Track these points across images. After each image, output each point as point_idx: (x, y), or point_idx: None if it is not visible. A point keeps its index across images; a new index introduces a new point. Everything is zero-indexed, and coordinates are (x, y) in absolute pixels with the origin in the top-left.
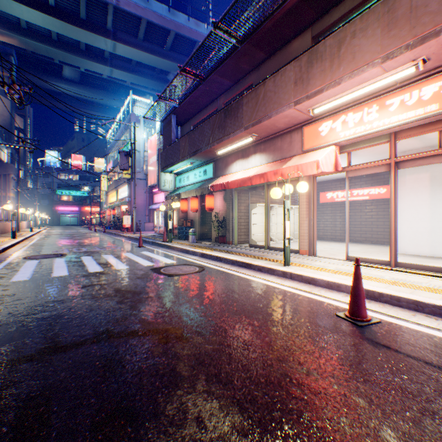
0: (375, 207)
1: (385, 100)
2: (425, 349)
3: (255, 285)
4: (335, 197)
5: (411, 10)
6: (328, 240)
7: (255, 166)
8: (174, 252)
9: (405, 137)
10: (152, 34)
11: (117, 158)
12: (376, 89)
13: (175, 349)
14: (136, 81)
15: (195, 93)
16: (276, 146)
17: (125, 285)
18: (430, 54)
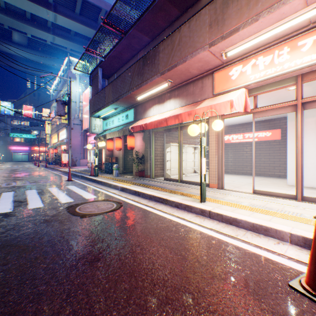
0: (262, 147)
1: (296, 41)
2: None
3: (175, 228)
4: (231, 139)
5: None
6: (225, 173)
7: (170, 110)
8: (98, 186)
9: (311, 79)
10: (87, 10)
11: None
12: (289, 30)
13: None
14: (74, 48)
15: (117, 47)
16: (189, 91)
17: (20, 235)
18: None
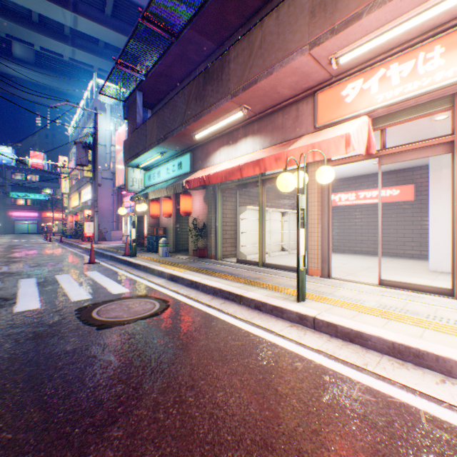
0: (386, 212)
1: (456, 35)
2: None
3: (256, 350)
4: (337, 201)
5: None
6: None
7: (245, 154)
8: (134, 272)
9: None
10: (123, 11)
11: None
12: (444, 16)
13: None
14: (104, 67)
15: (165, 59)
16: (276, 124)
17: None
18: None
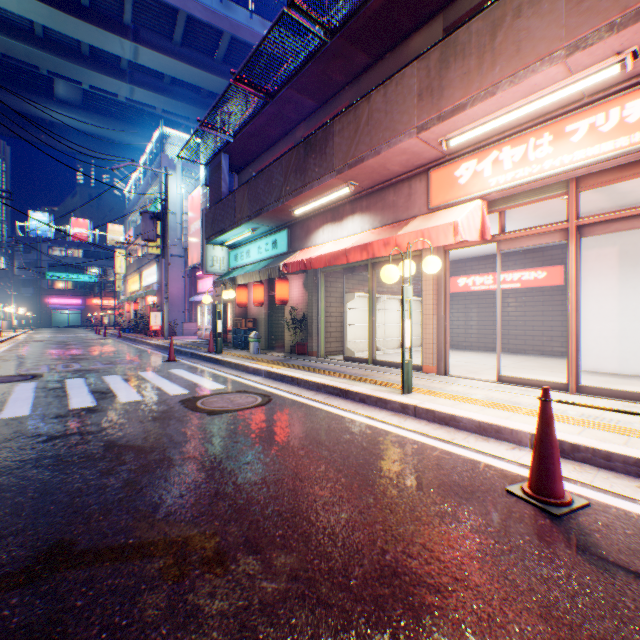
0: (530, 299)
1: (563, 125)
2: None
3: (357, 430)
4: (470, 285)
5: None
6: (460, 349)
7: (353, 234)
8: (224, 370)
9: (592, 185)
10: (196, 36)
11: (140, 224)
12: (549, 106)
13: (194, 599)
14: (171, 108)
15: (258, 119)
16: (387, 201)
17: (126, 434)
18: None
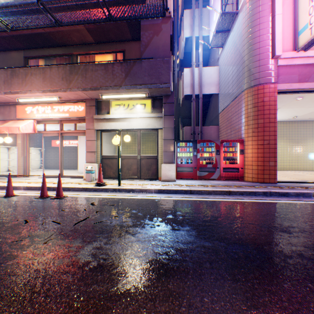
0: None
1: (53, 106)
2: (23, 198)
3: None
4: None
5: (51, 78)
6: (58, 169)
7: None
8: None
9: (65, 123)
10: None
11: None
12: (49, 100)
13: None
14: None
15: None
16: (1, 111)
17: None
18: (61, 96)
